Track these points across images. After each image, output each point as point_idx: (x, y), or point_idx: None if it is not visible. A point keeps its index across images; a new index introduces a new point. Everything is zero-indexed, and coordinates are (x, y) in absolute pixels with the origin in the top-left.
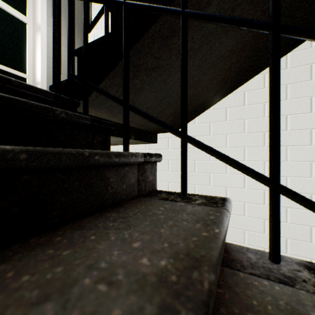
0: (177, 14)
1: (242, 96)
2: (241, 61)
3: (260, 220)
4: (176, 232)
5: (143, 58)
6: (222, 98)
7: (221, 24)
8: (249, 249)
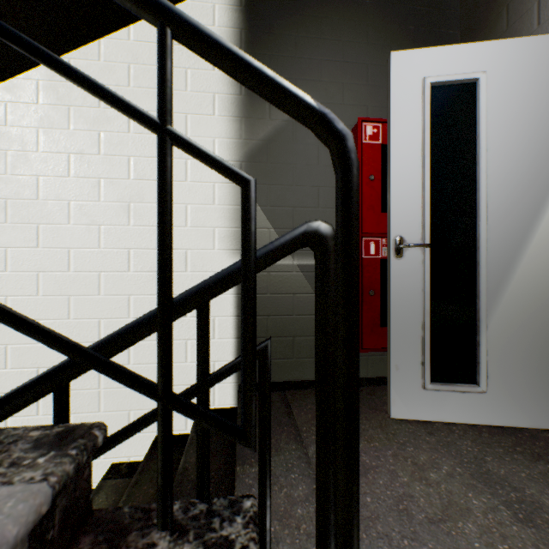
0: None
1: (35, 87)
2: None
3: (63, 299)
4: None
5: None
6: None
7: None
8: None
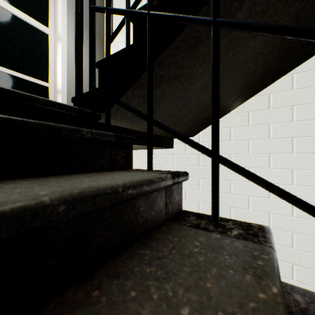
0: (208, 24)
1: (266, 99)
2: (268, 63)
3: (287, 233)
4: (226, 289)
5: (166, 68)
6: (244, 102)
7: (260, 34)
8: (294, 288)
